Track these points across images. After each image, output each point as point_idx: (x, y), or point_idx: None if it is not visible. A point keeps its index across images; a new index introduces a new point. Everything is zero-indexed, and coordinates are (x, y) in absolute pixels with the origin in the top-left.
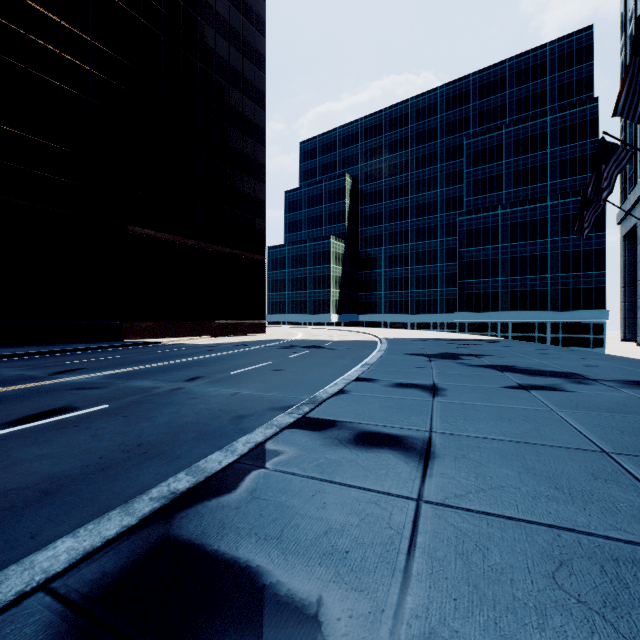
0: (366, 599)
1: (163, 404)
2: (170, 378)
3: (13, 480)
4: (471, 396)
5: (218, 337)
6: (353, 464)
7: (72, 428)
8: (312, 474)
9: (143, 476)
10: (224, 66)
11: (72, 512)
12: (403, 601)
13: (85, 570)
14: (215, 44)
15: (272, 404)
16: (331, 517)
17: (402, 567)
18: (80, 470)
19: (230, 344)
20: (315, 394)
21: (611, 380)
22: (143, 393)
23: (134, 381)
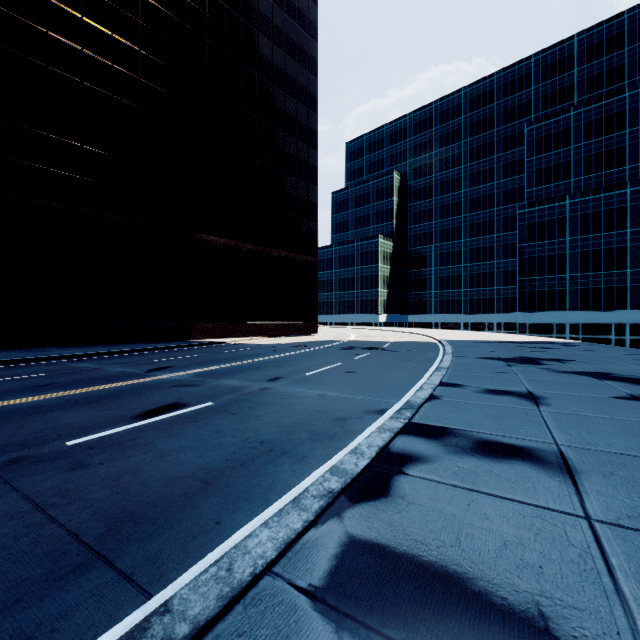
0: (592, 619)
1: (261, 403)
2: (253, 378)
3: (172, 469)
4: (580, 406)
5: (274, 337)
6: (492, 475)
7: (194, 423)
8: (454, 482)
9: (282, 473)
10: (280, 75)
11: (238, 502)
12: (636, 626)
13: (294, 559)
14: (272, 55)
15: (364, 407)
16: (502, 529)
17: (612, 589)
18: (223, 463)
19: (290, 345)
20: (402, 398)
21: None
22: (237, 392)
23: (222, 380)
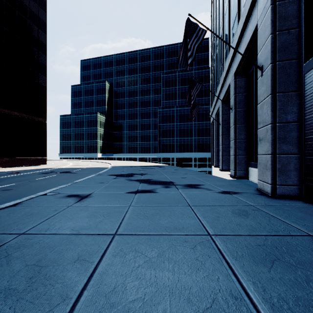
0: None
1: None
2: None
3: None
4: (99, 200)
5: (8, 167)
6: None
7: None
8: None
9: None
10: None
11: None
12: None
13: None
14: None
15: None
16: None
17: None
18: None
19: (7, 172)
20: None
21: (182, 184)
22: None
23: None
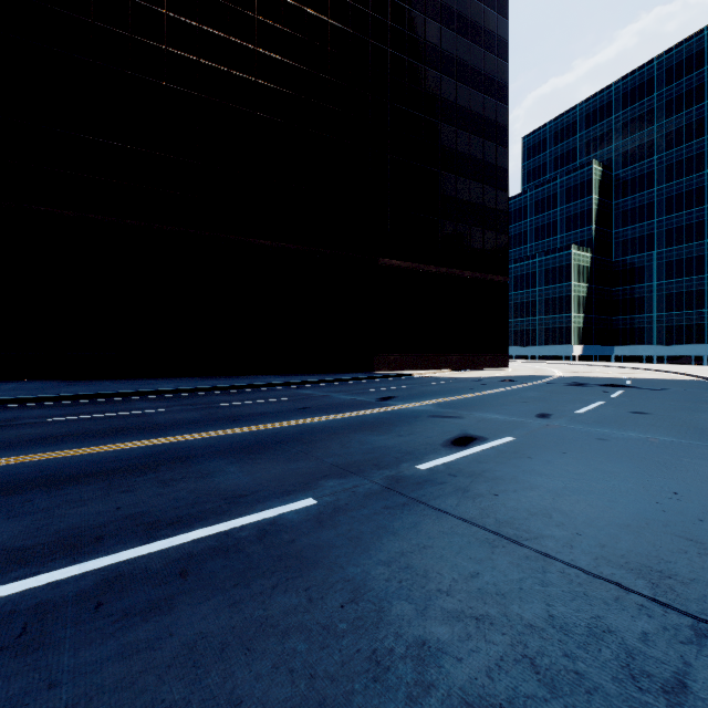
0: None
1: (579, 443)
2: (512, 413)
3: (601, 513)
4: None
5: (458, 371)
6: None
7: (530, 459)
8: None
9: None
10: (464, 69)
11: None
12: None
13: None
14: (455, 48)
15: None
16: None
17: None
18: (666, 515)
19: (491, 379)
20: None
21: None
22: (520, 427)
23: (477, 413)
